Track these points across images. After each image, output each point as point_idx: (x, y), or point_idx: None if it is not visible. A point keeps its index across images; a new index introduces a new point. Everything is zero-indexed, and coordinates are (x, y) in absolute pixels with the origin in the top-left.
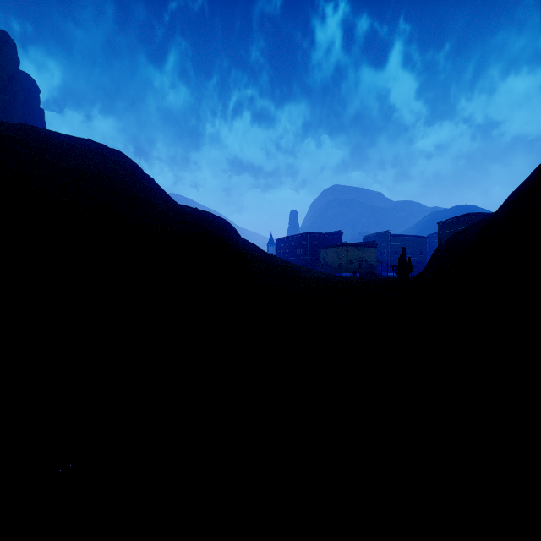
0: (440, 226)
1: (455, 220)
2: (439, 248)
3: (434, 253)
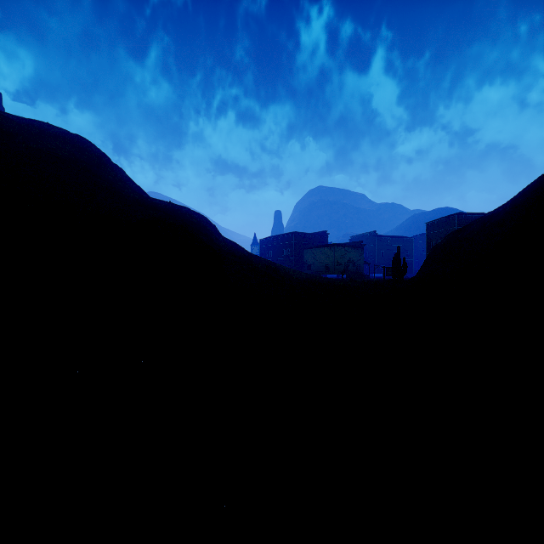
0: (429, 227)
1: (444, 220)
2: (436, 248)
3: (431, 253)
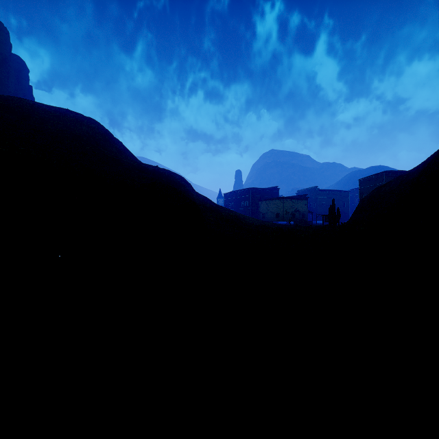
0: (361, 182)
1: (374, 177)
2: (363, 200)
3: (360, 204)
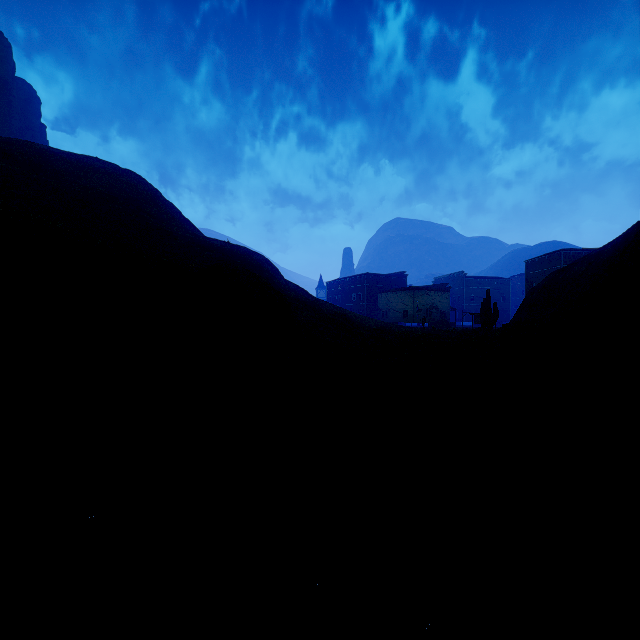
0: (528, 266)
1: (547, 257)
2: (533, 291)
3: (527, 297)
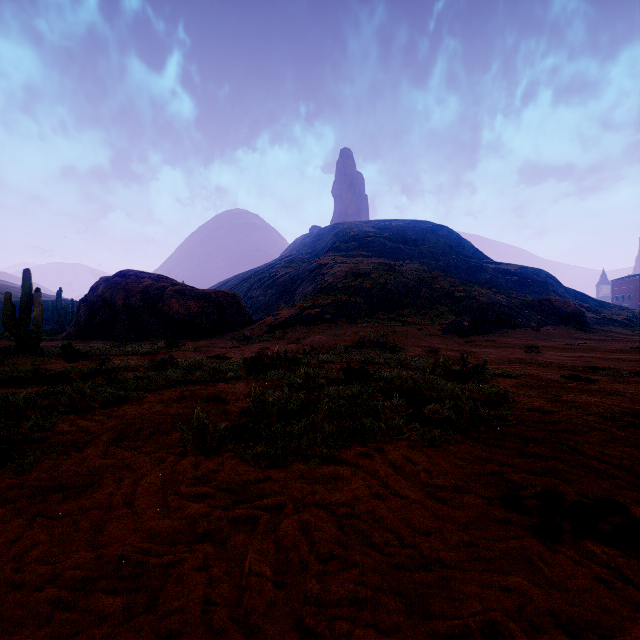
0: None
1: None
2: None
3: None
